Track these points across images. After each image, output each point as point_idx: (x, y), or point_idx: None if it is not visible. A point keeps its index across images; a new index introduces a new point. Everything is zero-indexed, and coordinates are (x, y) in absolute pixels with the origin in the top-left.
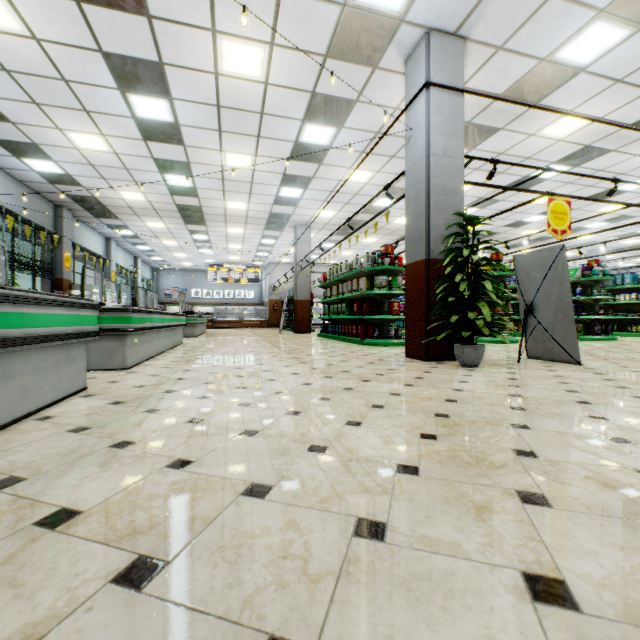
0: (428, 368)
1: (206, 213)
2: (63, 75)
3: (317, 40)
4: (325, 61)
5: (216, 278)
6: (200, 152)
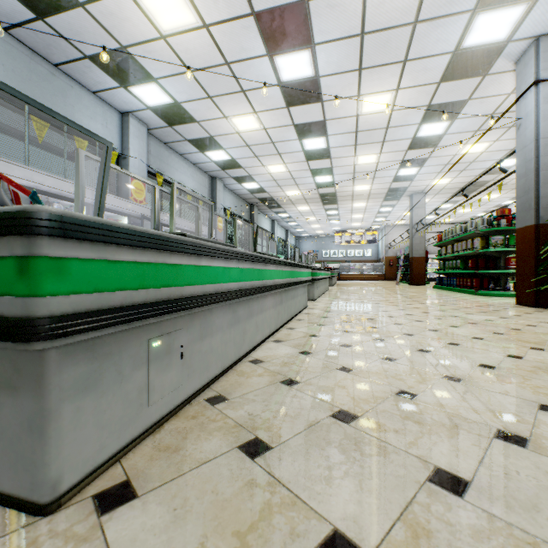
0: (531, 311)
1: (338, 196)
2: (272, 140)
3: (432, 76)
4: (439, 85)
5: (341, 241)
6: (340, 160)
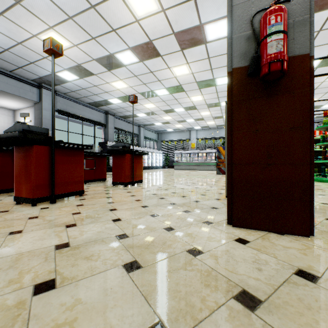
0: None
1: None
2: None
3: None
4: None
5: None
6: None
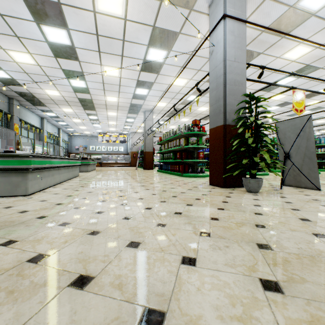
0: (227, 193)
1: (95, 103)
2: None
3: None
4: (161, 4)
5: (103, 140)
6: (89, 65)
